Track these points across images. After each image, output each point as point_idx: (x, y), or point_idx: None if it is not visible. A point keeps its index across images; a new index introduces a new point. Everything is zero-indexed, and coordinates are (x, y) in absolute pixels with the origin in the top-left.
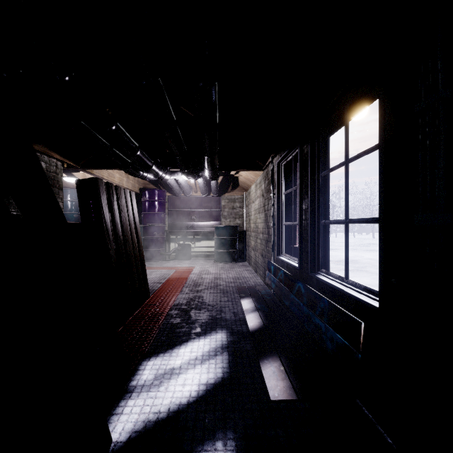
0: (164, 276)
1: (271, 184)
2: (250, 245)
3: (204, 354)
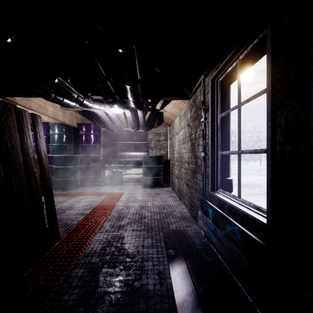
0: (91, 204)
1: (202, 107)
2: (173, 173)
3: None
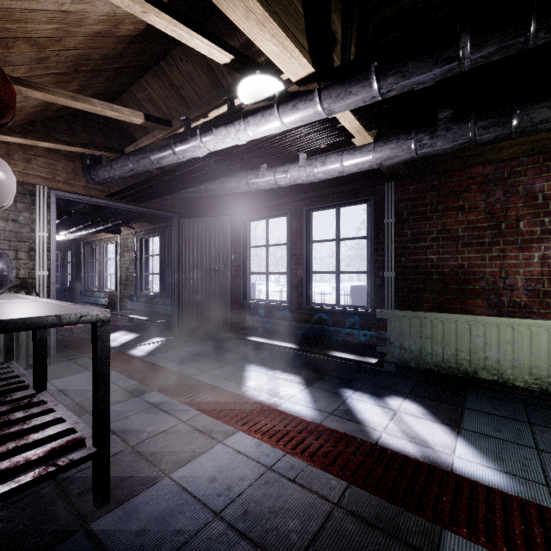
0: None
1: None
2: None
3: None
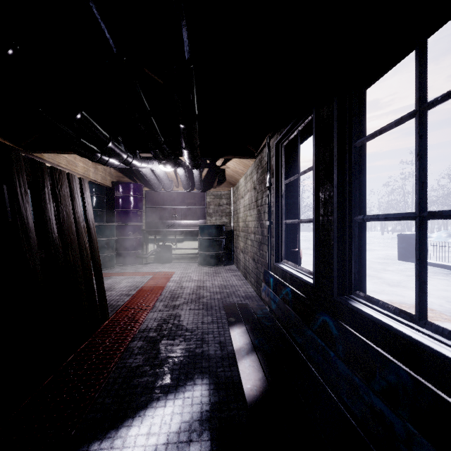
0: (136, 285)
1: (267, 172)
2: (238, 246)
3: (169, 439)
